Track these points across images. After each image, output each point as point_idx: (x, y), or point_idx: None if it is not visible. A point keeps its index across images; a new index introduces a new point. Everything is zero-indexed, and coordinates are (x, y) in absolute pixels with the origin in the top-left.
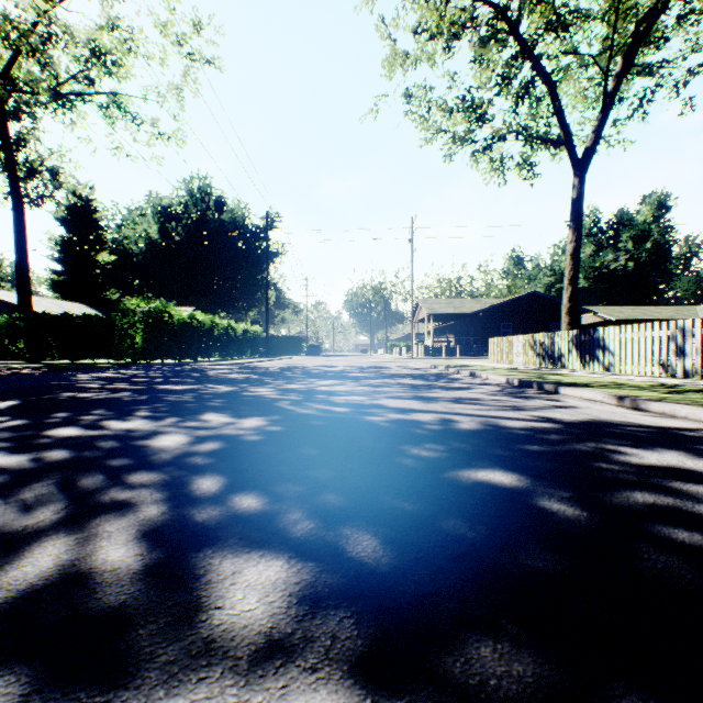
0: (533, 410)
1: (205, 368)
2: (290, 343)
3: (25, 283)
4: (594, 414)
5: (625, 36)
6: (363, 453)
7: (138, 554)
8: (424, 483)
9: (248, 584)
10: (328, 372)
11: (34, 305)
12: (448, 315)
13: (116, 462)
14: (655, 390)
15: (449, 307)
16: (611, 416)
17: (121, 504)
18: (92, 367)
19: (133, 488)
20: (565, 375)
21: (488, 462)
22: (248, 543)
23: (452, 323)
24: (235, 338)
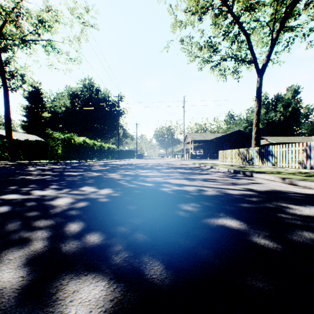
0: (242, 185)
1: (89, 164)
2: (129, 153)
3: (9, 126)
4: (272, 187)
5: (281, 13)
6: (158, 208)
7: (20, 276)
8: (190, 226)
9: (80, 302)
10: (145, 166)
11: (13, 136)
12: (200, 140)
13: (30, 214)
14: (299, 175)
15: (201, 136)
16: (280, 188)
17: (23, 240)
18: (38, 164)
19: (33, 229)
20: (254, 167)
21: (223, 214)
22: (88, 268)
23: (201, 144)
24: (104, 151)
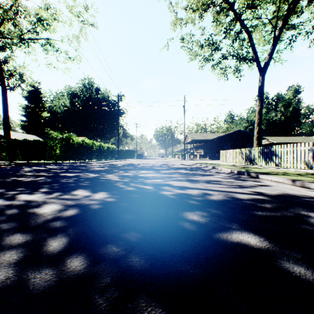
0: (249, 187)
1: (88, 164)
2: (129, 153)
3: (7, 126)
4: (283, 190)
5: (283, 11)
6: (159, 217)
7: None
8: (199, 245)
9: None
10: (145, 167)
11: (12, 136)
12: (200, 140)
13: (5, 226)
14: (308, 176)
15: (201, 136)
16: (292, 191)
17: None
18: (36, 164)
19: (1, 250)
20: (258, 168)
21: (236, 225)
22: None
23: (202, 144)
24: (103, 151)
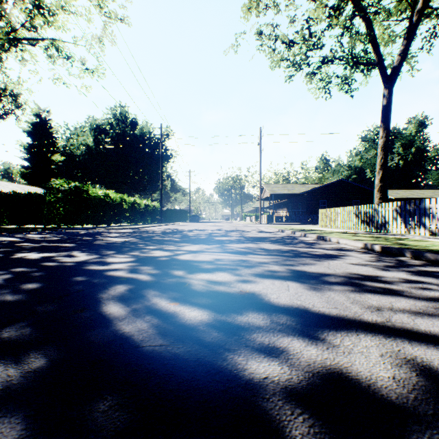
0: None
1: (105, 232)
2: (179, 214)
3: None
4: None
5: None
6: None
7: None
8: None
9: None
10: (199, 236)
11: (1, 188)
12: (284, 195)
13: None
14: None
15: (284, 189)
16: None
17: None
18: (23, 231)
19: None
20: (409, 239)
21: None
22: None
23: (285, 200)
24: (139, 210)
